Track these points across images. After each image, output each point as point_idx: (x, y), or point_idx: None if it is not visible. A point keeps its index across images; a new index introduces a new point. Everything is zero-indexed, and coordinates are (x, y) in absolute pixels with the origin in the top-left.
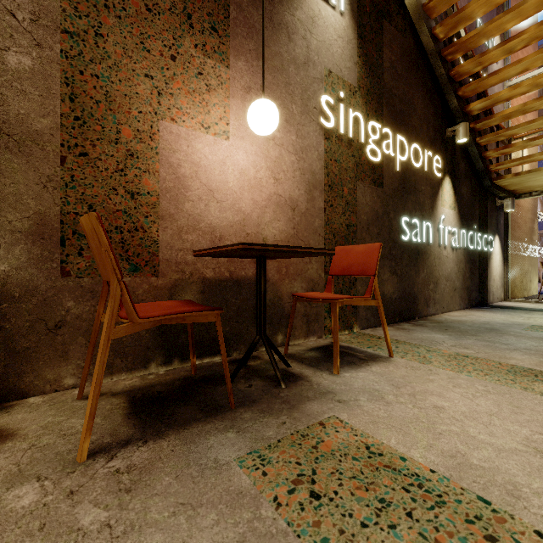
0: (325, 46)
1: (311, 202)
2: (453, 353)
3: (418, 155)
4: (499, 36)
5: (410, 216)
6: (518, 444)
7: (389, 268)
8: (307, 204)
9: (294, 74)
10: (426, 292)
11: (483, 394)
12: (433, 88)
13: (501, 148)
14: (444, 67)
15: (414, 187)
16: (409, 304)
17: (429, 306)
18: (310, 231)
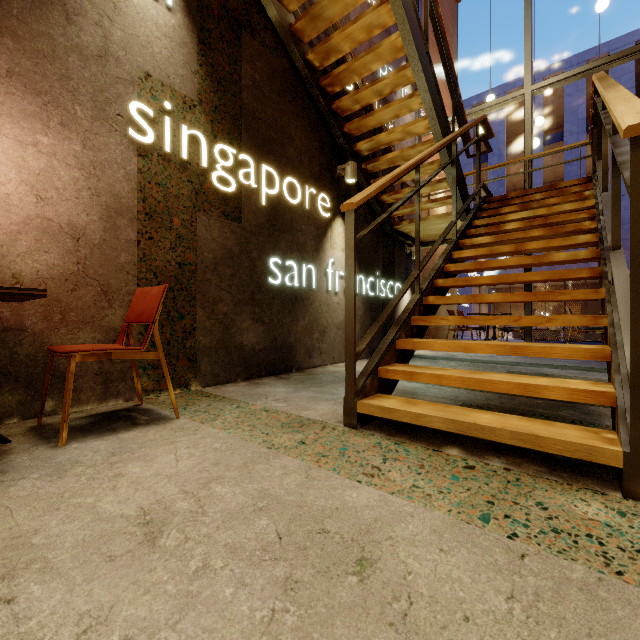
0: (139, 41)
1: (113, 232)
2: (260, 408)
3: (297, 191)
4: None
5: (284, 258)
6: (136, 508)
7: (250, 315)
8: (105, 234)
9: (79, 66)
10: (308, 341)
11: (205, 452)
12: (319, 120)
13: (393, 193)
14: (324, 98)
15: (290, 226)
16: (282, 355)
17: (313, 357)
18: (110, 267)
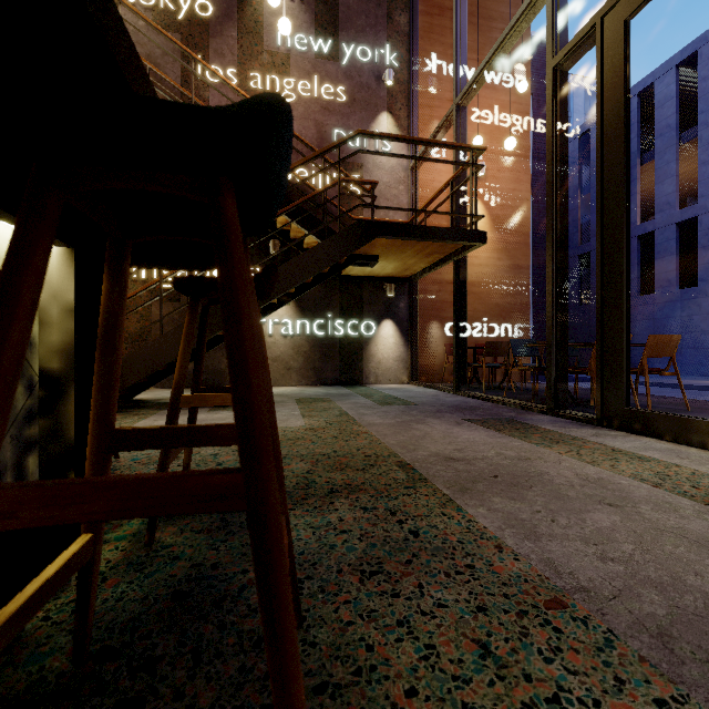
0: None
1: None
2: None
3: None
4: (394, 124)
5: None
6: None
7: None
8: None
9: None
10: None
11: None
12: None
13: None
14: None
15: None
16: (214, 376)
17: None
18: None
